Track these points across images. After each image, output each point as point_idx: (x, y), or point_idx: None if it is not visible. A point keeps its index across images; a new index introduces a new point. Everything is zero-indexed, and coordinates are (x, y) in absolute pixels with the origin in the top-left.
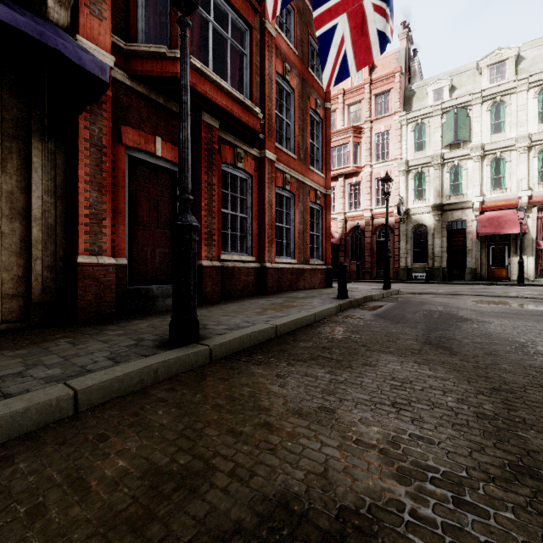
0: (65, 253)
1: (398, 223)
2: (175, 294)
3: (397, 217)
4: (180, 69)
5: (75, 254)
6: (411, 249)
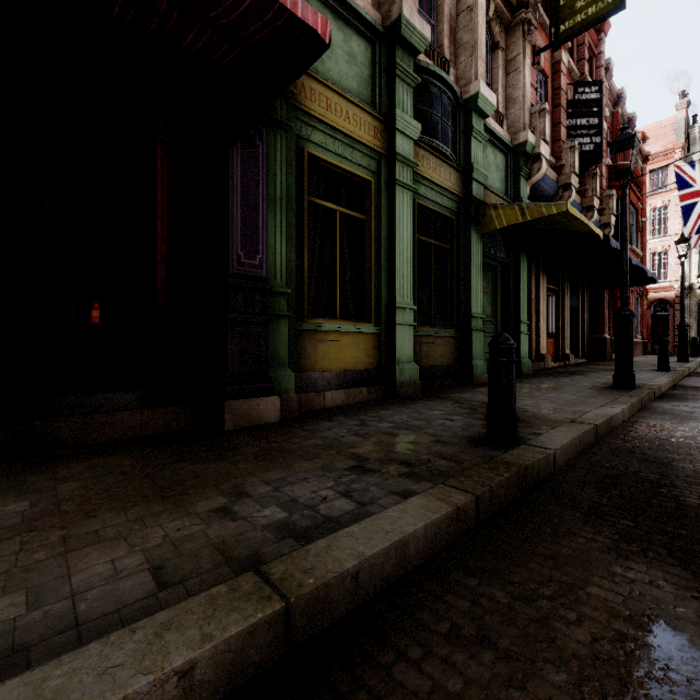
0: (589, 334)
1: (679, 298)
2: (682, 347)
3: (678, 292)
4: (682, 278)
5: (601, 334)
6: (695, 324)
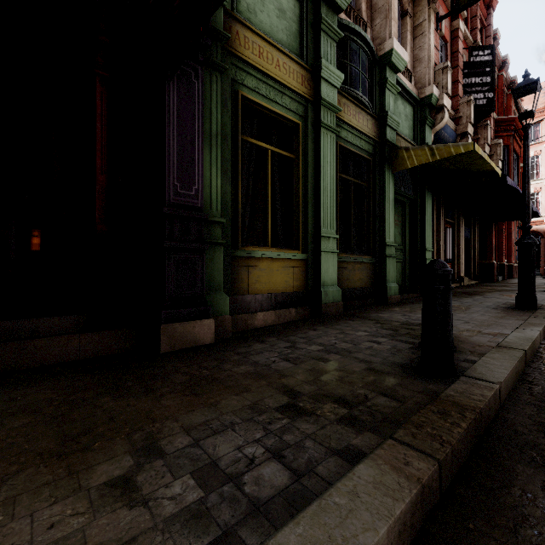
0: (479, 260)
1: None
2: None
3: None
4: None
5: (489, 260)
6: None
